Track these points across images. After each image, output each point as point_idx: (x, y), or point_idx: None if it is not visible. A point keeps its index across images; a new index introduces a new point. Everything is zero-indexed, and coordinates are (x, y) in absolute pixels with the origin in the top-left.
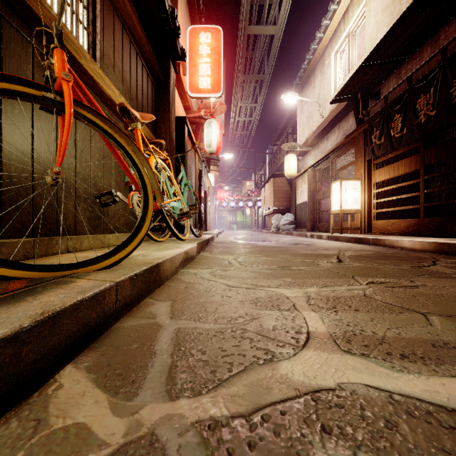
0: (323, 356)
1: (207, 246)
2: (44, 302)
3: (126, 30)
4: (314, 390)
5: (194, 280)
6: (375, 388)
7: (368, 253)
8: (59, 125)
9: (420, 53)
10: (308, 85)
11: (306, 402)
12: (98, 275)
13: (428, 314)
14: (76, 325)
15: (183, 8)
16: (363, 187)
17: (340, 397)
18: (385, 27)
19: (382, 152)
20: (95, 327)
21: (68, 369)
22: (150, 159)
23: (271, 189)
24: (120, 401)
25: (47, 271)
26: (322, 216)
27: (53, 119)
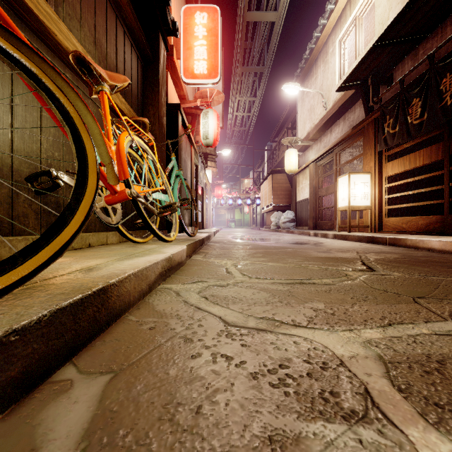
0: None
1: (202, 246)
2: None
3: None
4: None
5: (173, 307)
6: None
7: (395, 256)
8: None
9: (442, 29)
10: (309, 76)
11: None
12: None
13: None
14: None
15: None
16: (373, 182)
17: None
18: (399, 4)
19: (396, 141)
20: None
21: None
22: (122, 135)
23: (270, 186)
24: None
25: None
26: (324, 214)
27: None
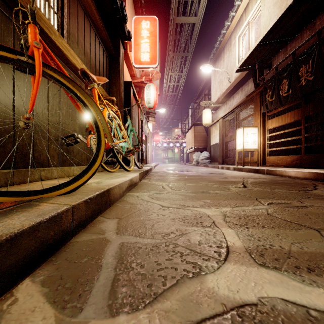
0: (243, 270)
1: (147, 175)
2: (6, 225)
3: (87, 16)
4: (239, 305)
5: (137, 201)
6: (292, 303)
7: (265, 180)
8: (31, 82)
9: (301, 35)
10: (219, 59)
11: (233, 318)
12: (59, 199)
13: (321, 230)
14: (34, 243)
15: (129, 3)
16: (259, 132)
17: (263, 313)
18: (276, 16)
19: (273, 107)
20: (53, 243)
21: (26, 283)
22: (104, 111)
23: (192, 134)
24: (66, 317)
25: (17, 197)
26: (229, 154)
27: (30, 80)
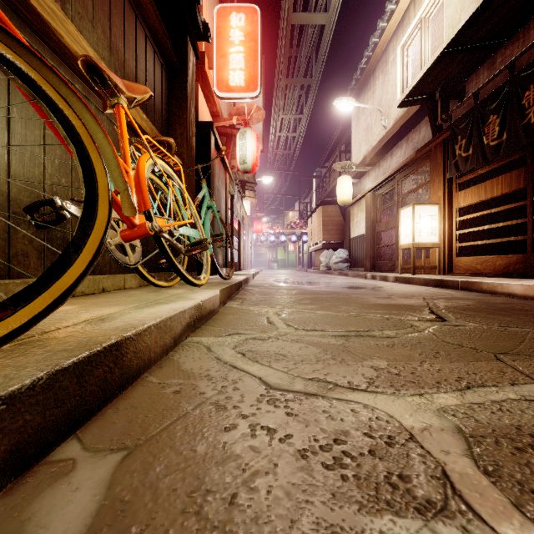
0: None
1: (239, 291)
2: None
3: None
4: None
5: (203, 366)
6: None
7: (469, 303)
8: None
9: (524, 33)
10: (366, 90)
11: None
12: None
13: None
14: None
15: None
16: (441, 214)
17: None
18: (473, 4)
19: (470, 166)
20: None
21: None
22: (143, 157)
23: (319, 220)
24: None
25: None
26: (384, 253)
27: None
